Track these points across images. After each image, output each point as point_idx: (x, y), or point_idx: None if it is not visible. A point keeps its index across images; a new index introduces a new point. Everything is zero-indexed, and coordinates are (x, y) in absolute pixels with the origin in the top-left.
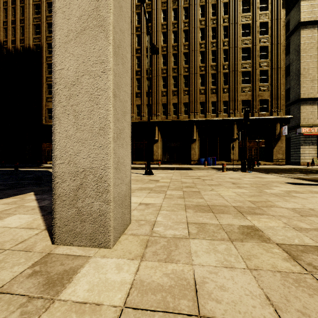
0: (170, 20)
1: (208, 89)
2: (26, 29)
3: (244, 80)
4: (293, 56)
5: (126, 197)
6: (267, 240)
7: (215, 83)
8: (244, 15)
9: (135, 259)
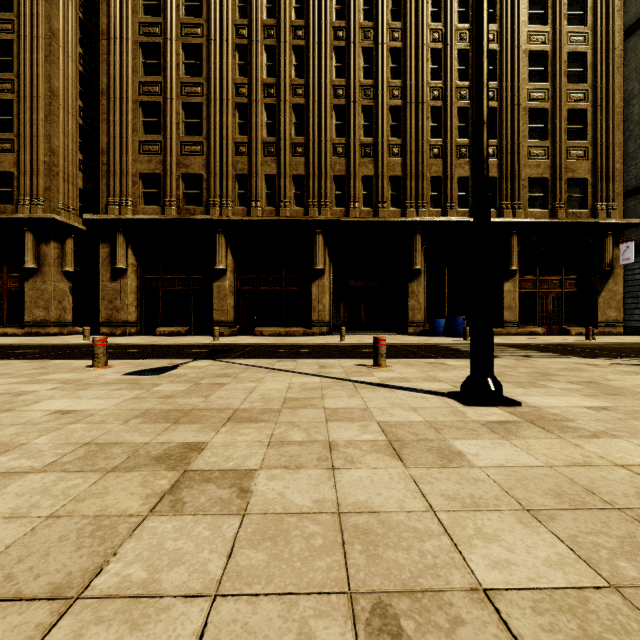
0: None
1: (450, 145)
2: None
3: (533, 131)
4: (633, 84)
5: None
6: None
7: (466, 133)
8: None
9: None
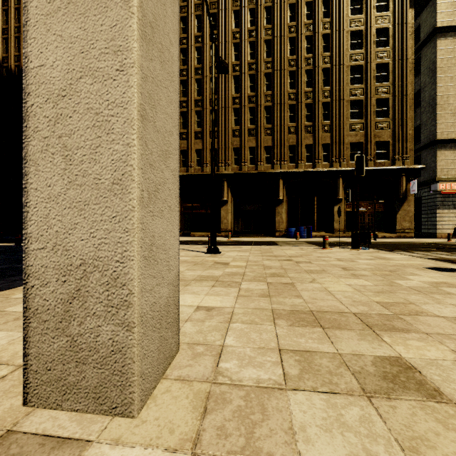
0: (245, 25)
1: (301, 126)
2: None
3: (354, 114)
4: (425, 78)
5: (170, 307)
6: (435, 395)
7: (311, 118)
8: (353, 17)
9: (181, 449)
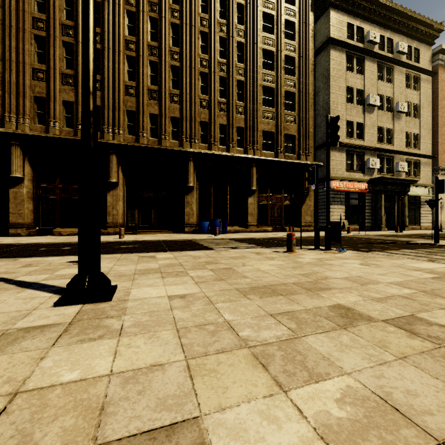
0: None
1: (214, 101)
2: None
3: (266, 101)
4: (320, 83)
5: None
6: None
7: (224, 94)
8: None
9: None
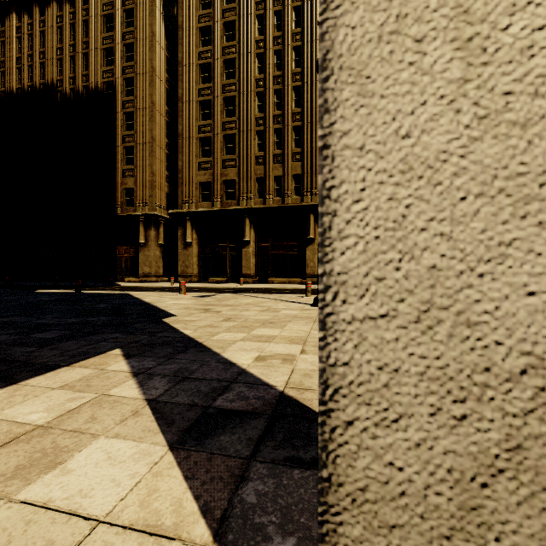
0: None
1: None
2: (91, 58)
3: None
4: None
5: None
6: None
7: None
8: None
9: None
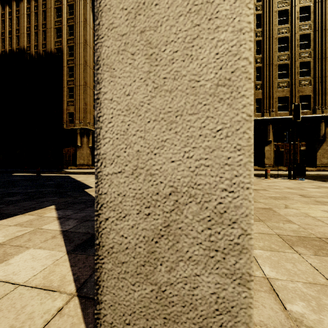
0: None
1: None
2: (47, 33)
3: (281, 74)
4: None
5: None
6: None
7: None
8: (280, 0)
9: None
